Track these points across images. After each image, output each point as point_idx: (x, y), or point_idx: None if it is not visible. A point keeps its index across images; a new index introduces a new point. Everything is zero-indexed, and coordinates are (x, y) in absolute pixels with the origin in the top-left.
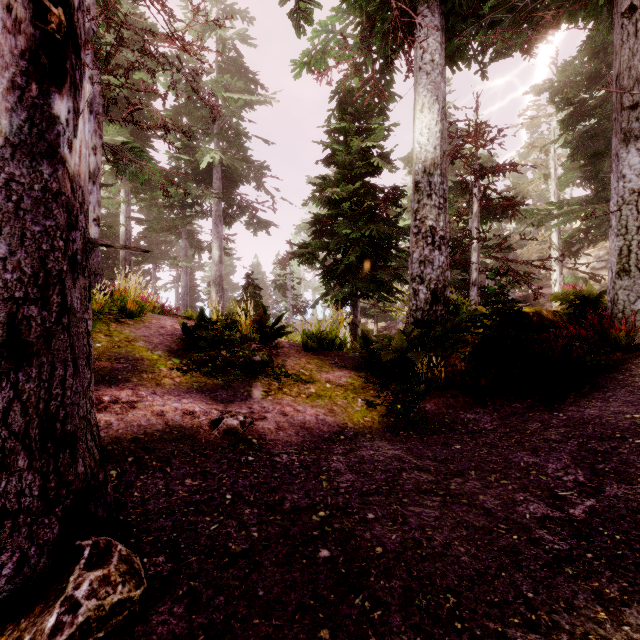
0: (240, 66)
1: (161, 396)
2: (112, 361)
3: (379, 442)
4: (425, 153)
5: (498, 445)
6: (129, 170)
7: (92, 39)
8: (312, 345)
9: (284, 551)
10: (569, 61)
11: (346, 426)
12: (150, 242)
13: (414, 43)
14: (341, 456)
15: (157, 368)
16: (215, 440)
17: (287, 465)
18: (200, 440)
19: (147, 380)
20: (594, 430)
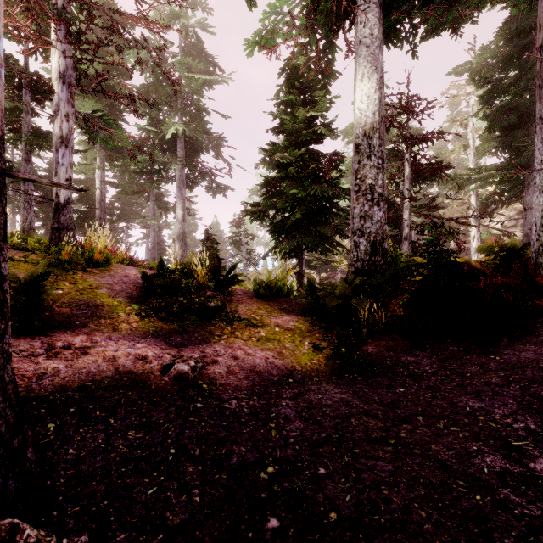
0: (201, 50)
1: (116, 341)
2: (72, 307)
3: (326, 385)
4: (365, 118)
5: (441, 388)
6: (100, 136)
7: (62, 13)
8: (263, 292)
9: (228, 521)
10: (487, 45)
11: (294, 369)
12: (123, 204)
13: (357, 11)
14: (290, 401)
15: (116, 314)
16: (165, 386)
17: (236, 412)
18: (149, 386)
19: (104, 325)
20: (533, 374)
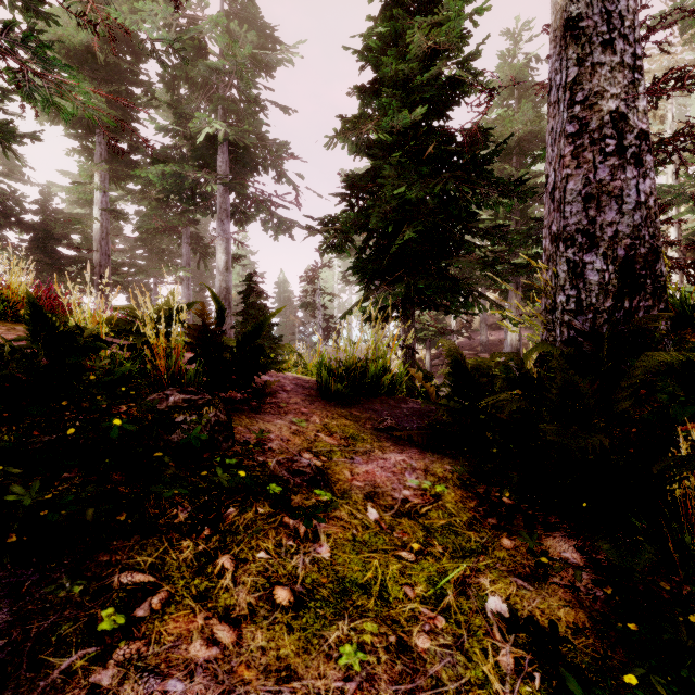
0: (253, 15)
1: None
2: None
3: None
4: None
5: None
6: (40, 94)
7: None
8: (337, 388)
9: None
10: None
11: None
12: (150, 251)
13: None
14: None
15: None
16: None
17: None
18: None
19: None
20: None
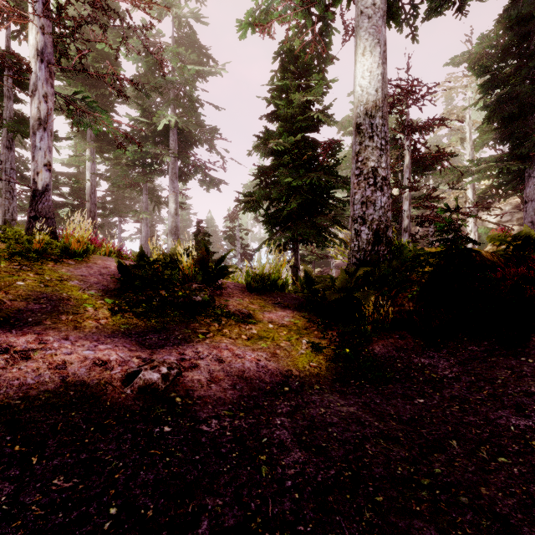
0: (194, 41)
1: (73, 342)
2: (29, 301)
3: (329, 395)
4: (367, 96)
5: (469, 399)
6: (83, 121)
7: None
8: (255, 286)
9: None
10: (486, 34)
11: (290, 374)
12: (116, 198)
13: None
14: (286, 418)
15: (83, 309)
16: (125, 402)
17: (215, 438)
18: (103, 403)
19: (64, 323)
20: None
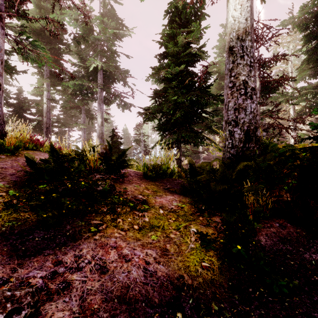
0: (113, 14)
1: None
2: None
3: None
4: (238, 24)
5: None
6: (30, 57)
7: None
8: (150, 174)
9: None
10: (306, 4)
11: (182, 283)
12: (66, 116)
13: None
14: None
15: None
16: None
17: None
18: None
19: None
20: None
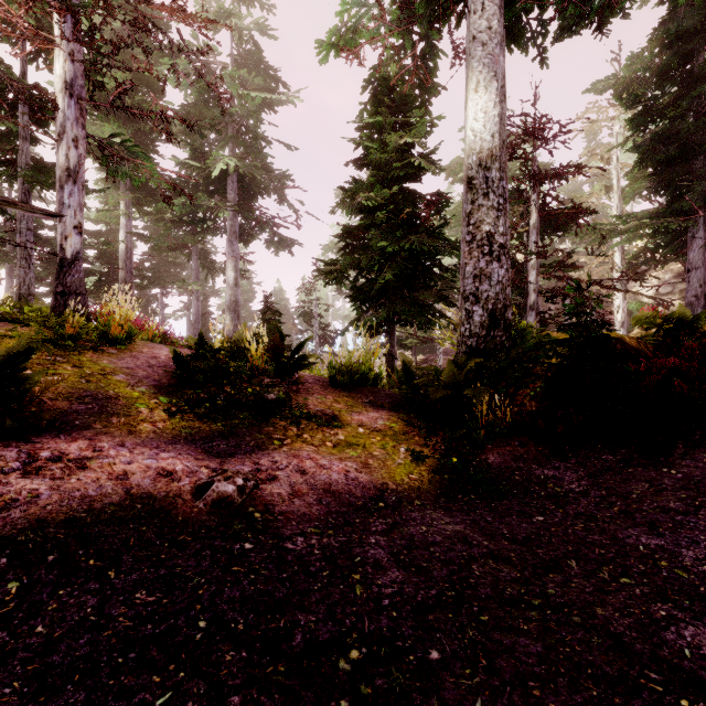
0: (259, 60)
1: (130, 449)
2: (72, 400)
3: (432, 511)
4: (480, 142)
5: (597, 516)
6: (121, 170)
7: None
8: (341, 380)
9: None
10: (637, 53)
11: (386, 488)
12: (157, 263)
13: None
14: (381, 536)
15: (135, 409)
16: (198, 516)
17: (302, 556)
18: (175, 517)
19: (116, 426)
20: None
